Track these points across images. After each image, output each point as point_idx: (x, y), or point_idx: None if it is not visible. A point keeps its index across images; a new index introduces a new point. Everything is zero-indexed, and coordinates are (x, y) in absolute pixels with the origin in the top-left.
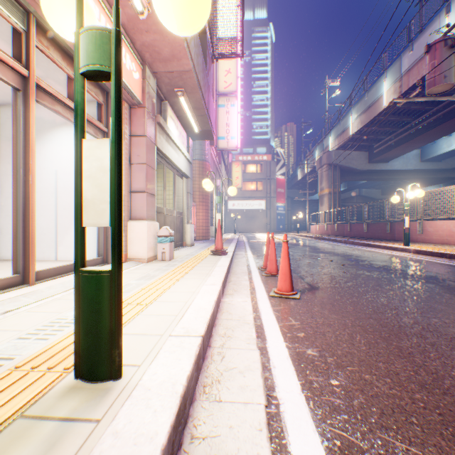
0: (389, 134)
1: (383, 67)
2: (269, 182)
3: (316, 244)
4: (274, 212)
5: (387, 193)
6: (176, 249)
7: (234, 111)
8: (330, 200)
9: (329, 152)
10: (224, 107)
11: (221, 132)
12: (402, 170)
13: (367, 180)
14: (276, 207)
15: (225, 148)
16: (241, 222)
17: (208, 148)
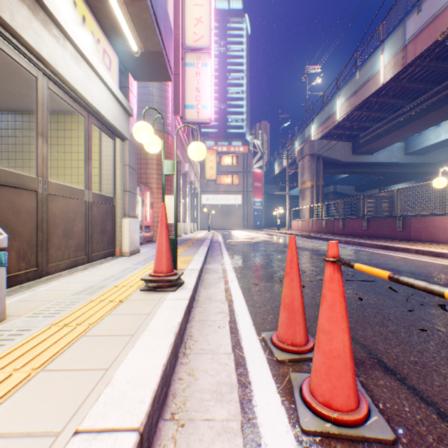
0: (377, 122)
1: (381, 37)
2: (245, 175)
3: (313, 246)
4: (251, 208)
5: (361, 189)
6: (87, 266)
7: (206, 72)
8: (313, 194)
9: (312, 141)
10: (193, 67)
11: (189, 99)
12: (386, 163)
13: (350, 173)
14: (253, 202)
15: (195, 121)
16: (216, 218)
17: (171, 117)
